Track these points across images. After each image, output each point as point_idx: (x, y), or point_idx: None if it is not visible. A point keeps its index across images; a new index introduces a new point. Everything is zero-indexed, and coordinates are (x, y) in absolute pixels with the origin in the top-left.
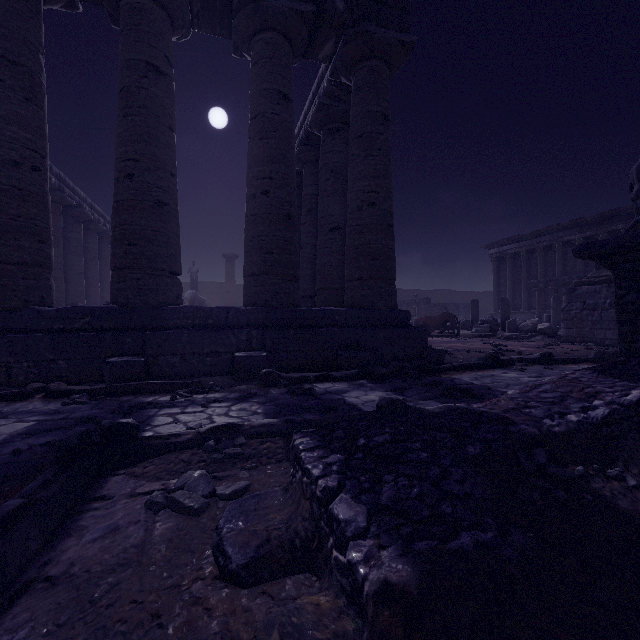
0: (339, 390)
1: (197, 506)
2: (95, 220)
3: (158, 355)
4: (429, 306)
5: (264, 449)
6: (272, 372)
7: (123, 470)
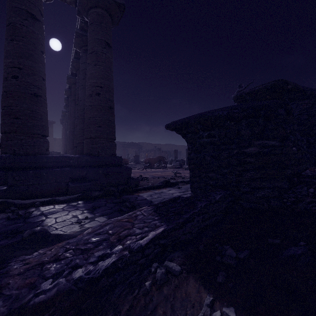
0: (52, 211)
1: None
2: None
3: None
4: (160, 152)
5: None
6: (3, 201)
7: None
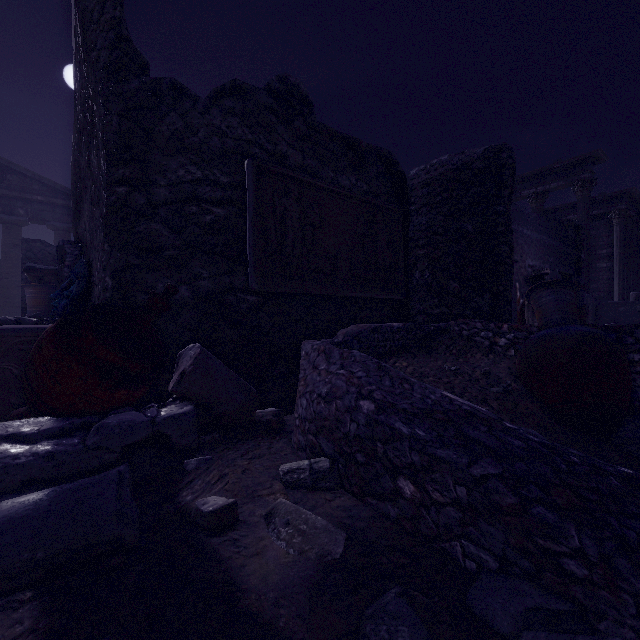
0: None
1: None
2: None
3: None
4: None
5: None
6: None
7: None
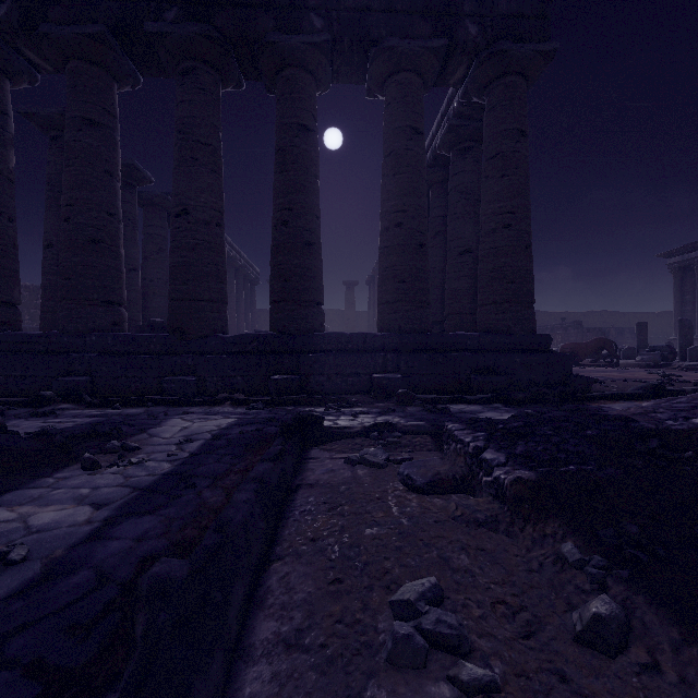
0: (473, 411)
1: (381, 463)
2: (233, 257)
3: (309, 374)
4: (580, 331)
5: (416, 442)
6: (407, 392)
7: (316, 447)
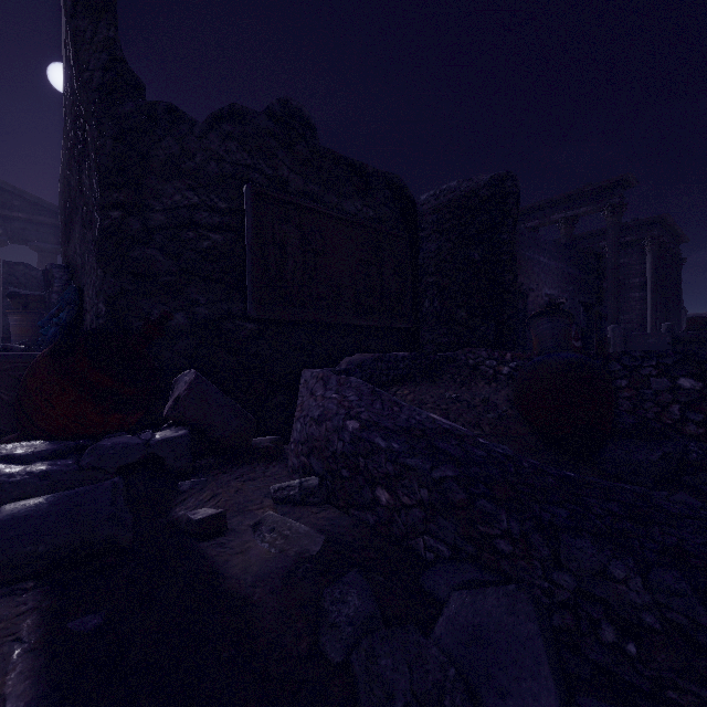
0: None
1: None
2: None
3: None
4: None
5: None
6: None
7: None
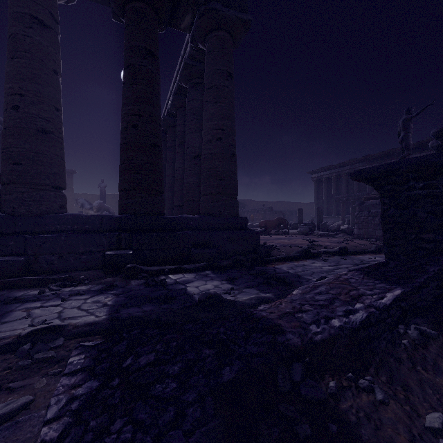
0: (186, 280)
1: None
2: None
3: (38, 255)
4: (272, 212)
5: None
6: (134, 267)
7: None
